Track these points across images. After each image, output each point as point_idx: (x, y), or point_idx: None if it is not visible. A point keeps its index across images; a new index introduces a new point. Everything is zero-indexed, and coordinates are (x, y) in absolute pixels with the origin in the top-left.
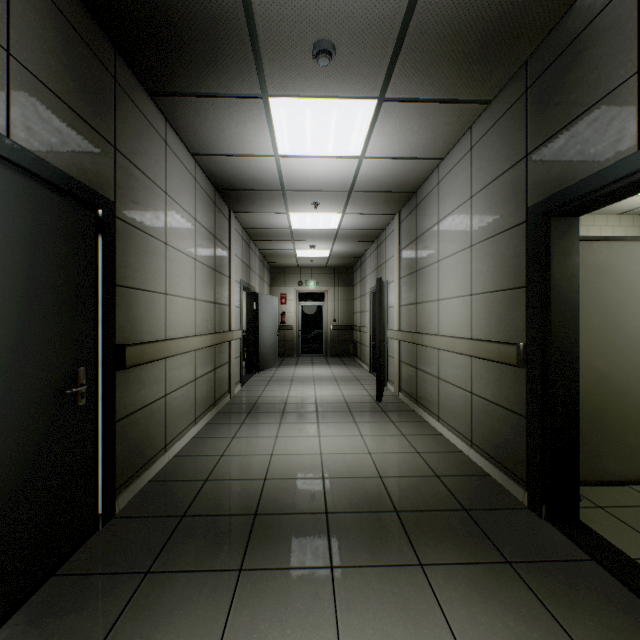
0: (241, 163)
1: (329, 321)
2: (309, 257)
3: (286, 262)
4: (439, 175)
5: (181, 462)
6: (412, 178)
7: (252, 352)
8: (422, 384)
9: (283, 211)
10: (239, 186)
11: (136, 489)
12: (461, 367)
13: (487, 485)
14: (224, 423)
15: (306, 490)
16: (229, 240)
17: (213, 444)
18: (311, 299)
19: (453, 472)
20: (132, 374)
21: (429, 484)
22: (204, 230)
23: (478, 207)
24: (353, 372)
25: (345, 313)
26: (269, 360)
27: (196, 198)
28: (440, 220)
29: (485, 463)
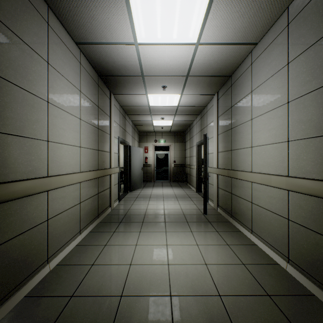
0: (112, 51)
1: (171, 162)
2: (160, 125)
3: (147, 129)
4: (252, 57)
5: (59, 272)
6: (230, 63)
7: (127, 180)
8: (236, 205)
9: (144, 93)
10: (113, 73)
11: (5, 310)
12: (276, 197)
13: (319, 310)
14: (102, 231)
15: (155, 314)
16: (110, 111)
17: (89, 252)
18: (161, 150)
19: (281, 290)
20: (1, 209)
21: (265, 307)
22: (88, 100)
23: (297, 69)
24: (186, 192)
25: (180, 157)
26: (137, 184)
27: (81, 76)
28: (253, 89)
29: (307, 282)
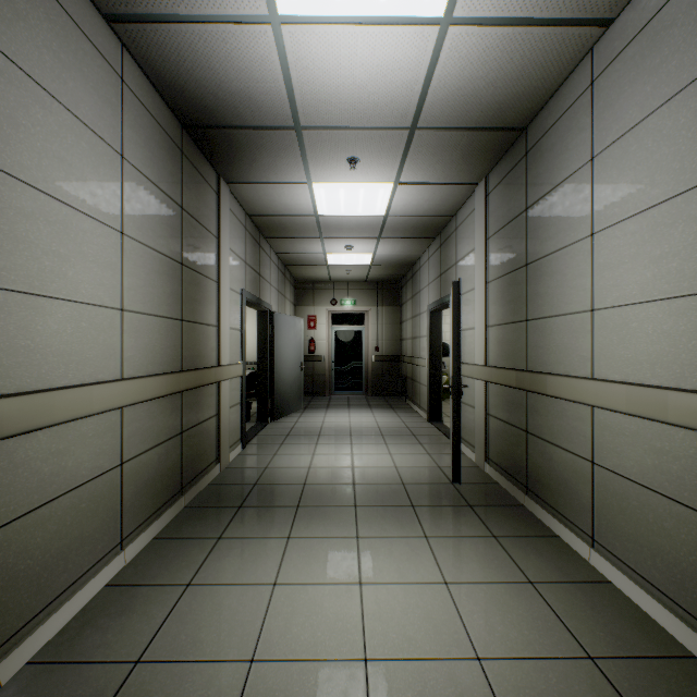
0: (209, 47)
1: (370, 350)
2: (344, 266)
3: (315, 274)
4: (595, 65)
5: (26, 695)
6: (530, 89)
7: (265, 393)
8: (542, 463)
9: (302, 179)
10: (221, 118)
11: None
12: (683, 457)
13: None
14: (186, 537)
15: None
16: (217, 224)
17: (137, 611)
18: (347, 322)
19: None
20: None
21: None
22: (151, 186)
23: None
24: (405, 421)
25: (391, 340)
26: (290, 403)
27: (125, 116)
28: (599, 152)
29: None
